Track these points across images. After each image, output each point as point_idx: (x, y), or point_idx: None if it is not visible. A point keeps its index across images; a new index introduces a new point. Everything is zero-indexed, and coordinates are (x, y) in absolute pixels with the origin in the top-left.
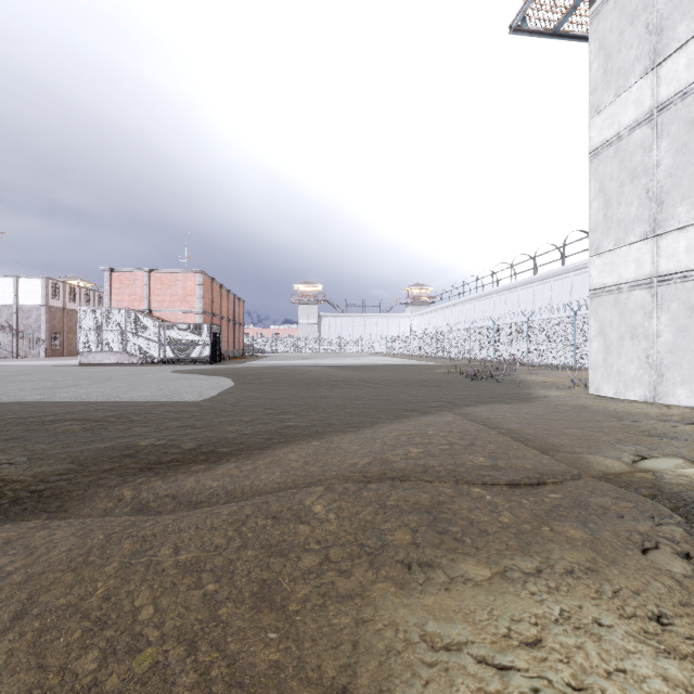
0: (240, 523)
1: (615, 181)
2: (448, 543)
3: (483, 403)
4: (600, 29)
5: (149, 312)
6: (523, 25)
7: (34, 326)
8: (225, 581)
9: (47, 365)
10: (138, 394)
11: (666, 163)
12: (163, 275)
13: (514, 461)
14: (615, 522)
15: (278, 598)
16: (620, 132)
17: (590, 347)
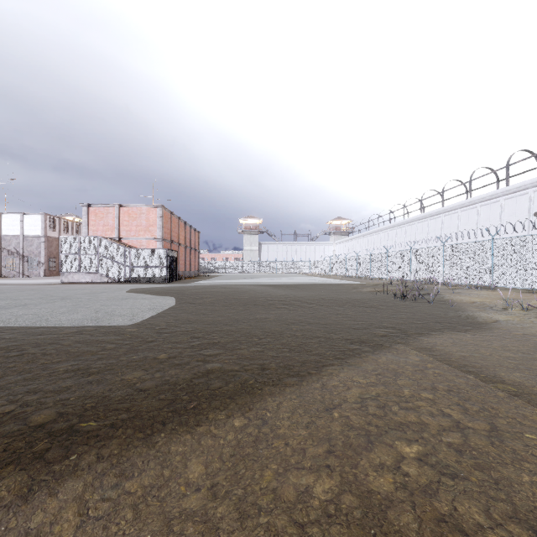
0: None
1: None
2: None
3: (435, 331)
4: None
5: (118, 240)
6: None
7: (35, 252)
8: None
9: (33, 284)
10: (69, 316)
11: None
12: (130, 209)
13: None
14: None
15: None
16: None
17: None
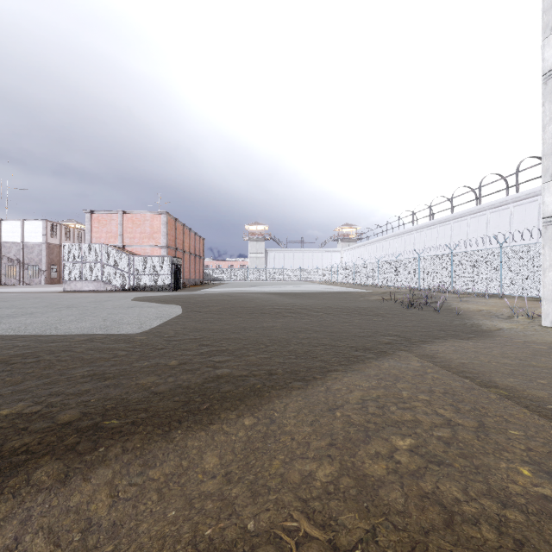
0: None
1: None
2: None
3: (438, 339)
4: None
5: (122, 247)
6: None
7: (36, 260)
8: None
9: (35, 292)
10: (78, 325)
11: None
12: (134, 216)
13: None
14: None
15: None
16: None
17: (544, 277)
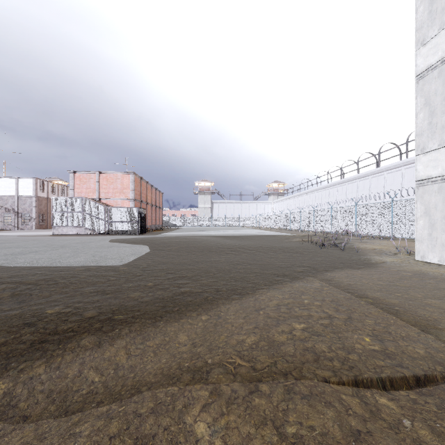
0: None
1: (439, 96)
2: None
3: (337, 269)
4: None
5: (98, 200)
6: None
7: (28, 209)
8: None
9: (31, 235)
10: (75, 259)
11: None
12: (108, 175)
13: (402, 343)
14: None
15: None
16: (444, 57)
17: (416, 224)
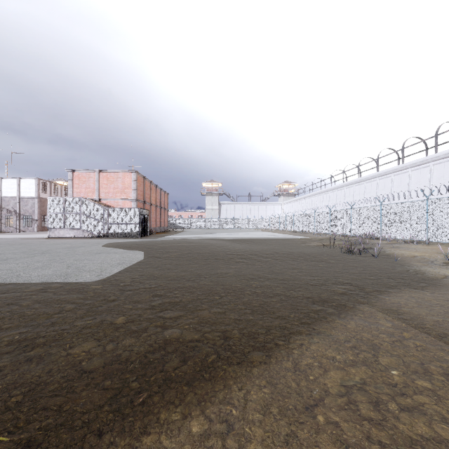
0: None
1: None
2: None
3: (392, 289)
4: None
5: (98, 200)
6: None
7: (30, 211)
8: None
9: (24, 238)
10: (40, 272)
11: None
12: (108, 174)
13: None
14: None
15: None
16: None
17: None
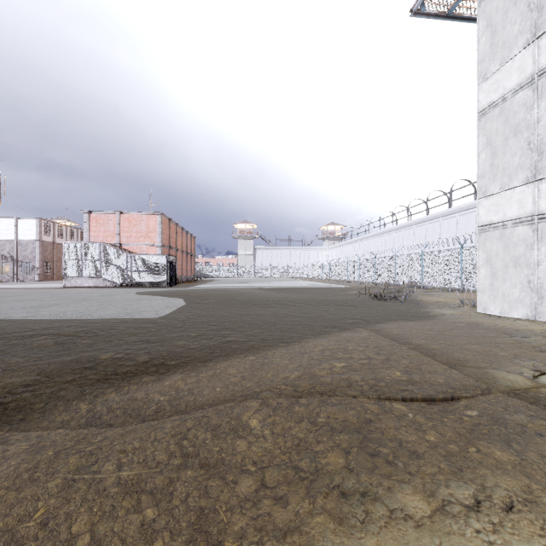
0: (181, 439)
1: (500, 136)
2: (381, 468)
3: (390, 321)
4: (487, 10)
5: (119, 246)
6: (422, 9)
7: (30, 257)
8: (163, 506)
9: (38, 288)
10: (106, 312)
11: (545, 119)
12: (130, 216)
13: (427, 375)
14: (536, 442)
15: (214, 528)
16: (505, 95)
17: (478, 274)
